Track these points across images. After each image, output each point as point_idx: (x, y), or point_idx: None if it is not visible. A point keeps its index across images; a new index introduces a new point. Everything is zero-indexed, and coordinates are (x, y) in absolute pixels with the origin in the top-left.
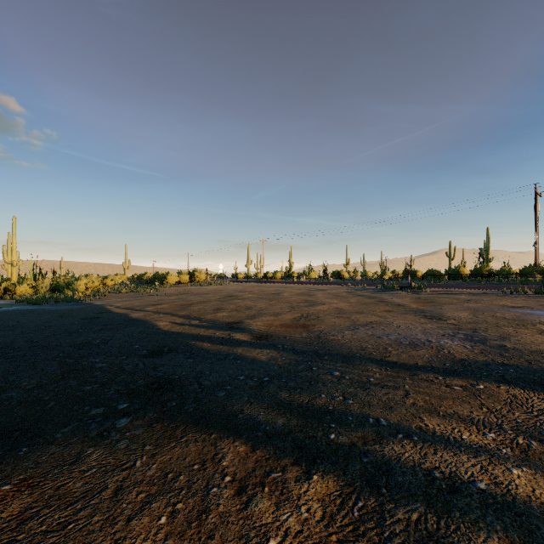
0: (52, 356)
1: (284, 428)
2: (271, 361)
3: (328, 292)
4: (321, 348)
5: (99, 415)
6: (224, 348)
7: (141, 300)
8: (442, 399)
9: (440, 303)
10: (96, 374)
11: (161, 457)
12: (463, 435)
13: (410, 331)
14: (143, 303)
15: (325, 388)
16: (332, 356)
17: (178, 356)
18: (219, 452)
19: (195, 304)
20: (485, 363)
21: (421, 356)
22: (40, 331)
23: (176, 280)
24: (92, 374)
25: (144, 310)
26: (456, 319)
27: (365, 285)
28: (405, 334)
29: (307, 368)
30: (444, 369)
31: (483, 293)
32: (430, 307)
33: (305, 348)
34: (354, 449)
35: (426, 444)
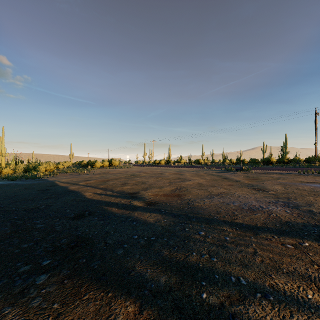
0: (9, 218)
1: (165, 286)
2: (157, 223)
3: (192, 173)
4: (190, 212)
5: (25, 271)
6: (126, 212)
7: (78, 177)
8: (281, 256)
9: (262, 180)
10: (34, 233)
11: (64, 318)
12: (308, 294)
13: (247, 200)
14: (79, 179)
15: (195, 246)
16: (198, 219)
17: (94, 218)
18: (112, 313)
19: (111, 180)
20: (304, 224)
21: (258, 219)
22: (8, 199)
23: (101, 165)
24: (31, 233)
25: (79, 184)
26: (274, 190)
27: (214, 168)
28: (244, 202)
29: (181, 229)
30: (277, 229)
31: (286, 173)
32: (256, 182)
33: (179, 212)
34: (223, 310)
35: (281, 306)
